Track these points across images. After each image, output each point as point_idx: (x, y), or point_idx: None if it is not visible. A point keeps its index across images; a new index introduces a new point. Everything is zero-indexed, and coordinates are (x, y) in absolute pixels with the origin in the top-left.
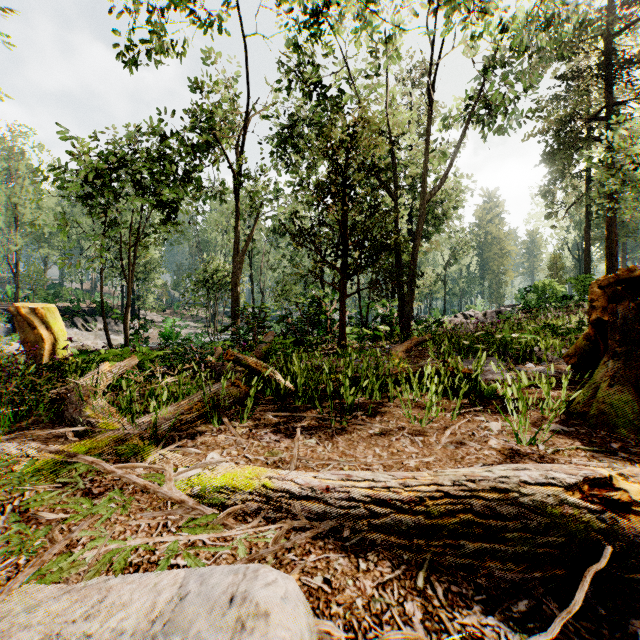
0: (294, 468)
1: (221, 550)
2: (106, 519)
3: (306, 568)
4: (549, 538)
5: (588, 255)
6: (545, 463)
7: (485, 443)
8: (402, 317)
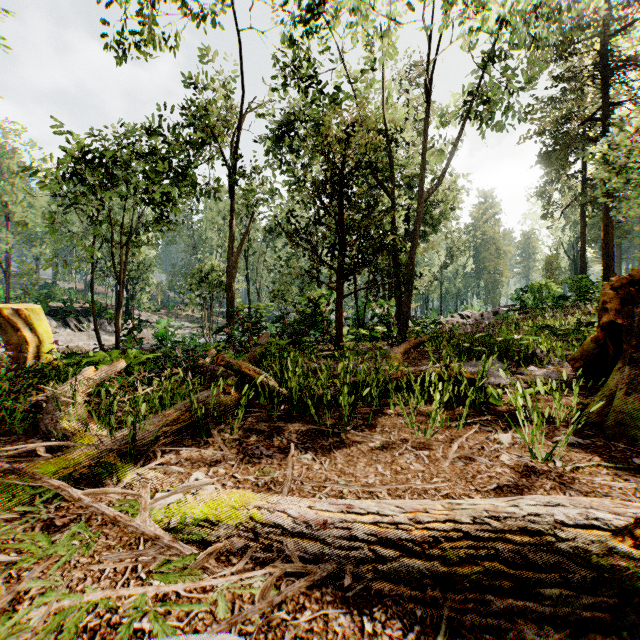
0: (287, 491)
1: (197, 607)
2: (65, 562)
3: (299, 630)
4: (597, 597)
5: (584, 255)
6: (565, 483)
7: (496, 458)
8: (399, 318)
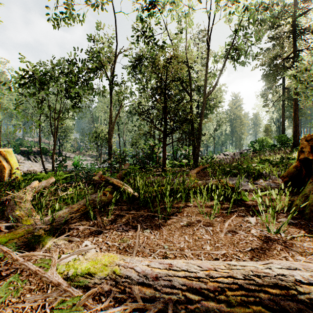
0: (136, 252)
1: None
2: (2, 301)
3: None
4: None
5: (283, 125)
6: (288, 246)
7: (249, 232)
8: (194, 155)
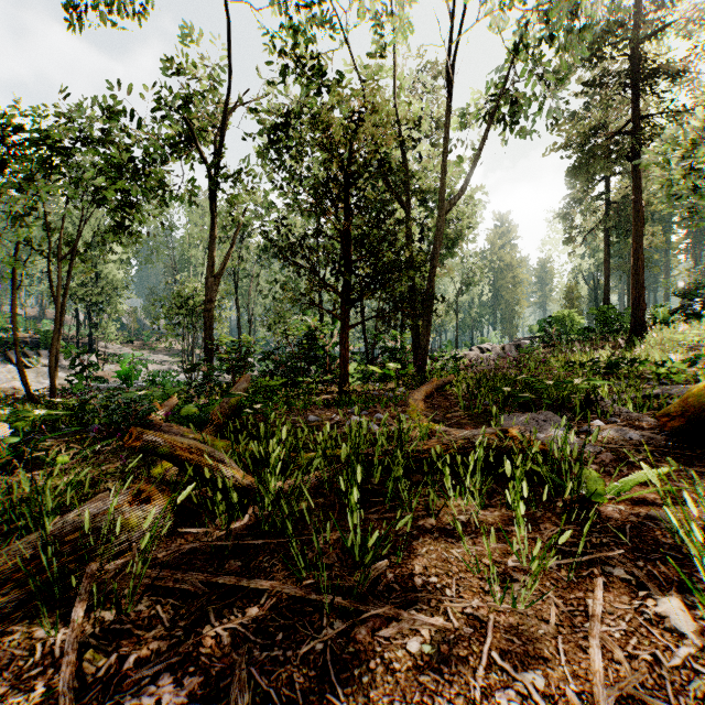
0: None
1: None
2: None
3: None
4: None
5: (608, 284)
6: None
7: None
8: (417, 353)
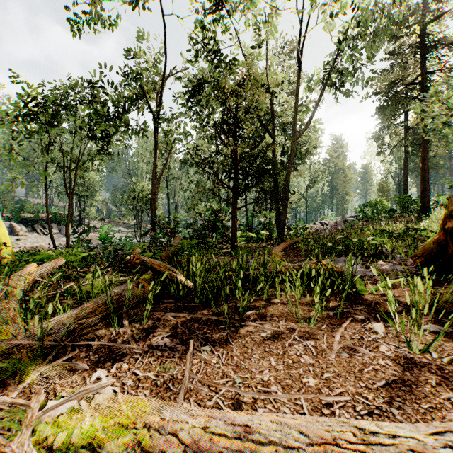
0: (185, 392)
1: None
2: None
3: None
4: None
5: (406, 181)
6: (448, 378)
7: (376, 349)
8: (278, 224)
